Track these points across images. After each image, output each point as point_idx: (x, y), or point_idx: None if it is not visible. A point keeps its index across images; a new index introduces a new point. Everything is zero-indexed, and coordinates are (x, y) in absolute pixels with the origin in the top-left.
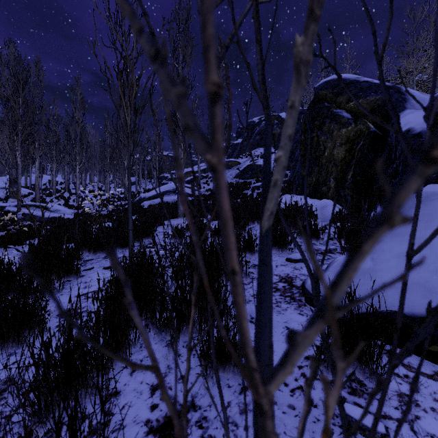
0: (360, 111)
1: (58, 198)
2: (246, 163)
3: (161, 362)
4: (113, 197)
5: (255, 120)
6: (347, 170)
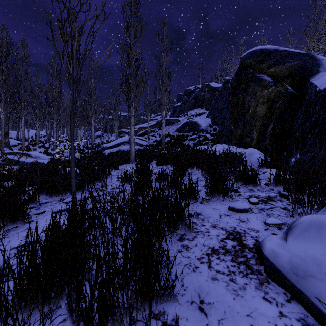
0: (279, 75)
1: (40, 147)
2: (184, 120)
3: None
4: (79, 146)
5: (191, 88)
6: (267, 124)
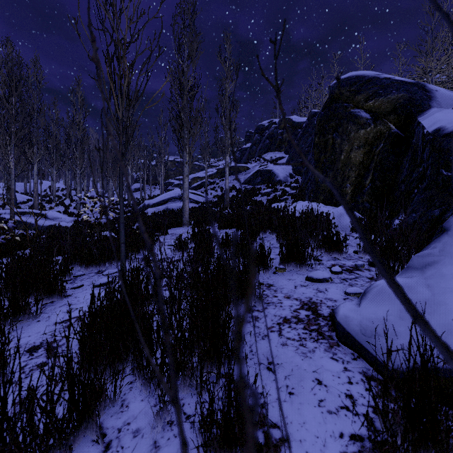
0: (380, 110)
1: (58, 205)
2: (255, 168)
3: (145, 434)
4: (114, 204)
5: (265, 124)
6: (365, 174)
